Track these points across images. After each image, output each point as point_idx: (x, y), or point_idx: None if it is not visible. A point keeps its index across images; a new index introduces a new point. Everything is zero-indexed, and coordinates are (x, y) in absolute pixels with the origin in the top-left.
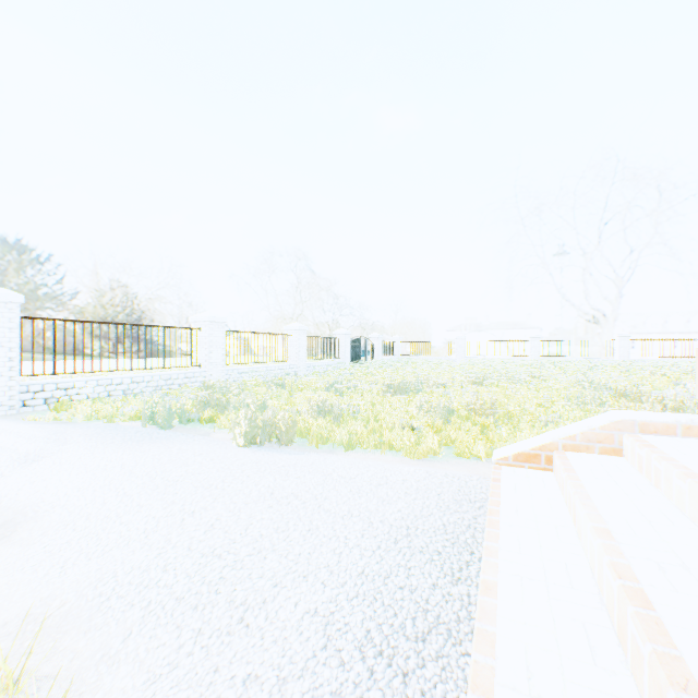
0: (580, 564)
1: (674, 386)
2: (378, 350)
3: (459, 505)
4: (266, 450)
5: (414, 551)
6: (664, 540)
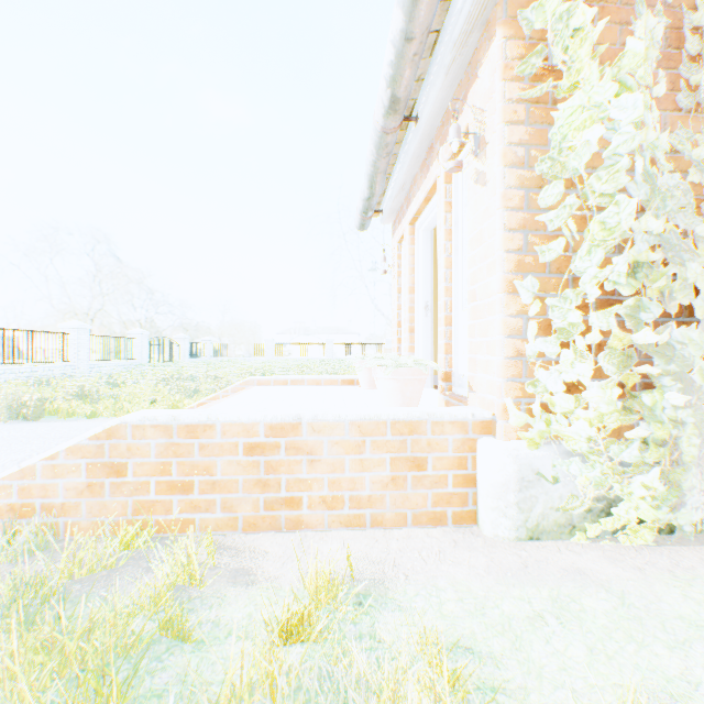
0: None
1: None
2: (185, 351)
3: None
4: (10, 423)
5: None
6: None
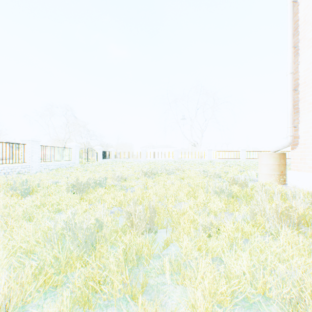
0: None
1: (240, 172)
2: (100, 156)
3: None
4: None
5: None
6: None
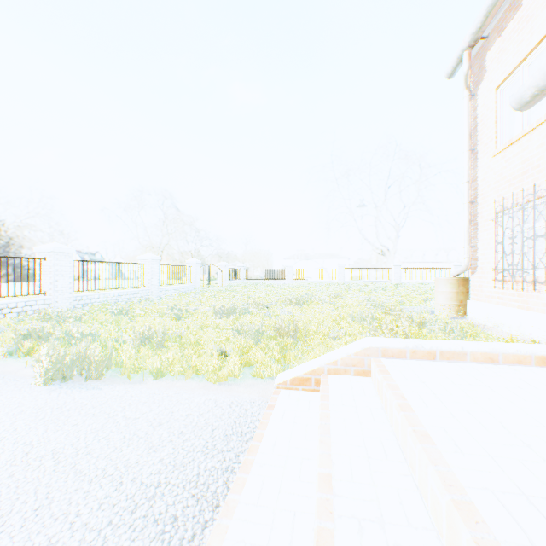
0: (308, 511)
1: (423, 302)
2: (226, 276)
3: (227, 442)
4: (68, 388)
5: (149, 522)
6: (374, 483)
